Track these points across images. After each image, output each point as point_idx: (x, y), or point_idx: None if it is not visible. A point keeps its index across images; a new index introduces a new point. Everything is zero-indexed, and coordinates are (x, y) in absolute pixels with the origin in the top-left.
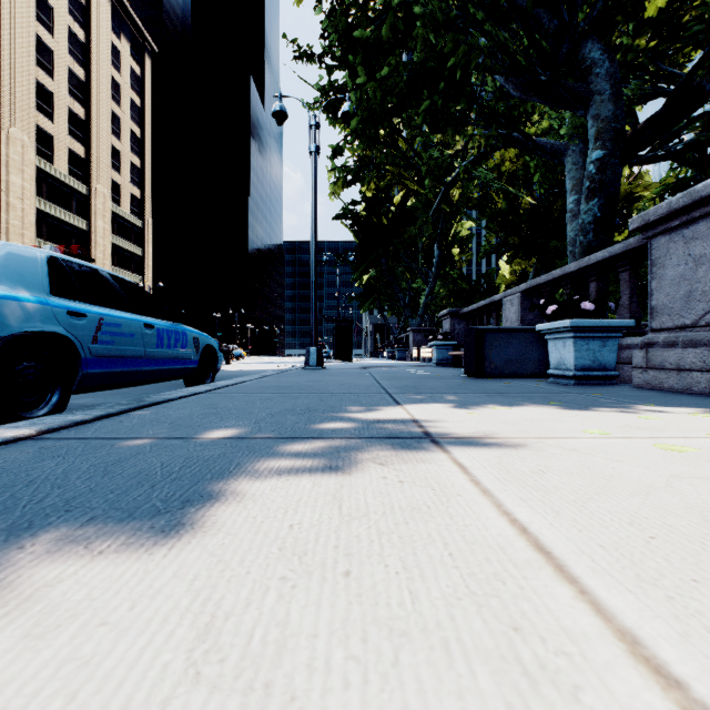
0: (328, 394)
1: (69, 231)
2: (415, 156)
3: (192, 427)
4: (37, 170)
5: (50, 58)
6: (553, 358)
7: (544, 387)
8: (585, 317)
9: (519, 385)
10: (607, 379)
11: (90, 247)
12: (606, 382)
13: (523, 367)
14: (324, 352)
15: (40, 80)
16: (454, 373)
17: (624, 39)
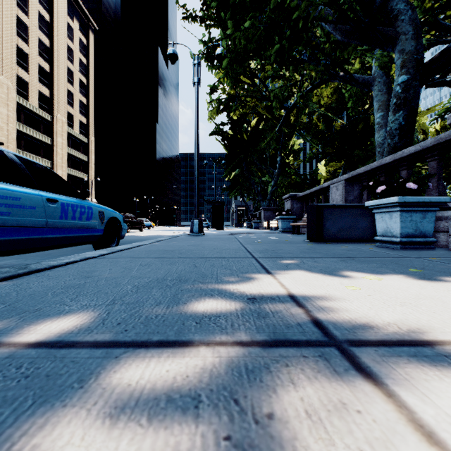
0: (203, 258)
1: (39, 144)
2: (266, 90)
3: (23, 314)
4: (17, 104)
5: (26, 31)
6: (379, 228)
7: (379, 251)
8: (408, 195)
9: (357, 249)
10: (426, 244)
11: (53, 155)
12: (425, 246)
13: (351, 234)
14: (205, 223)
15: (19, 45)
16: (297, 238)
17: (415, 1)
